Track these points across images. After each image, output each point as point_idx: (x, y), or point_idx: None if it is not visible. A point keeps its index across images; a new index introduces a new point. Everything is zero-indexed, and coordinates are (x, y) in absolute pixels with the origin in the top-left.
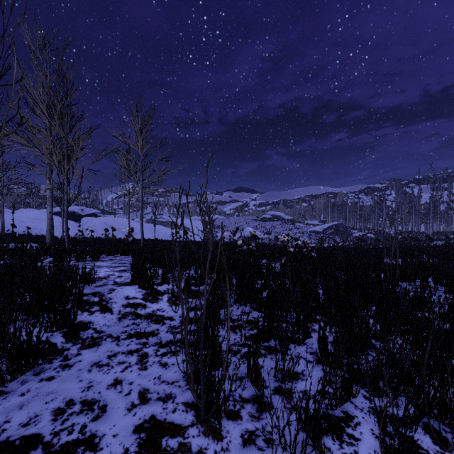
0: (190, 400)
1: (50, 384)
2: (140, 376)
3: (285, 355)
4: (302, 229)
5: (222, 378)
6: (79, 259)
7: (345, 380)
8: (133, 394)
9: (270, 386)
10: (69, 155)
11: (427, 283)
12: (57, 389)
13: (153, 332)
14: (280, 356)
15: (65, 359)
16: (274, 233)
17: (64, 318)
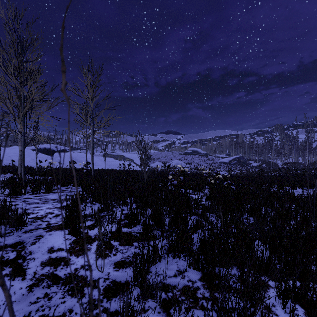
0: None
1: None
2: None
3: None
4: (214, 160)
5: None
6: (33, 192)
7: None
8: None
9: None
10: None
11: None
12: None
13: (63, 316)
14: None
15: None
16: (194, 163)
17: None
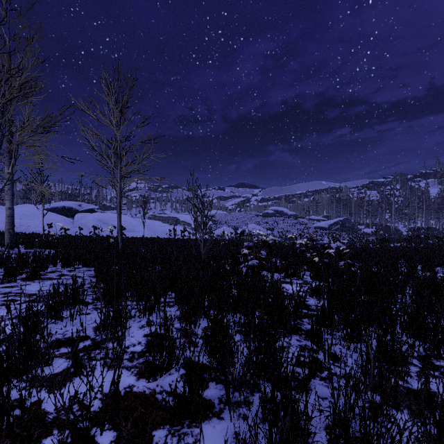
0: None
1: None
2: None
3: None
4: (306, 225)
5: None
6: (1, 280)
7: None
8: None
9: None
10: None
11: None
12: None
13: None
14: None
15: None
16: (278, 228)
17: None
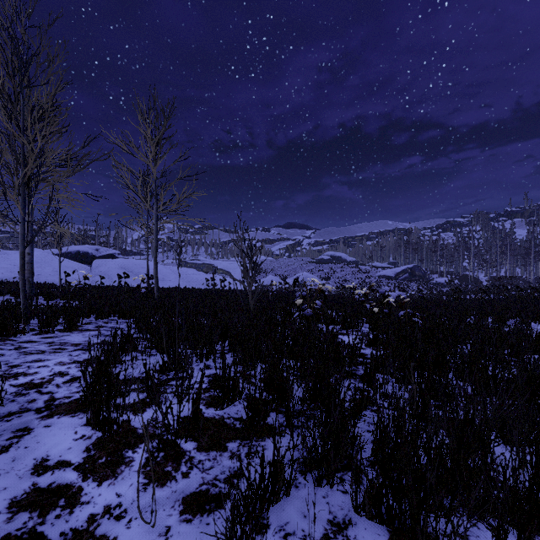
0: None
1: None
2: None
3: None
4: (369, 273)
5: None
6: (39, 330)
7: None
8: None
9: None
10: None
11: None
12: None
13: None
14: None
15: None
16: (334, 278)
17: None
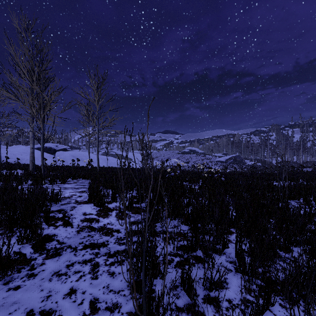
0: (133, 310)
1: (16, 293)
2: (92, 285)
3: (212, 268)
4: (211, 159)
5: (161, 295)
6: (51, 183)
7: (266, 293)
8: (85, 303)
9: (200, 294)
10: (44, 106)
11: (309, 201)
12: (21, 298)
13: (104, 243)
14: (206, 265)
15: (31, 268)
16: (191, 162)
17: (33, 233)
